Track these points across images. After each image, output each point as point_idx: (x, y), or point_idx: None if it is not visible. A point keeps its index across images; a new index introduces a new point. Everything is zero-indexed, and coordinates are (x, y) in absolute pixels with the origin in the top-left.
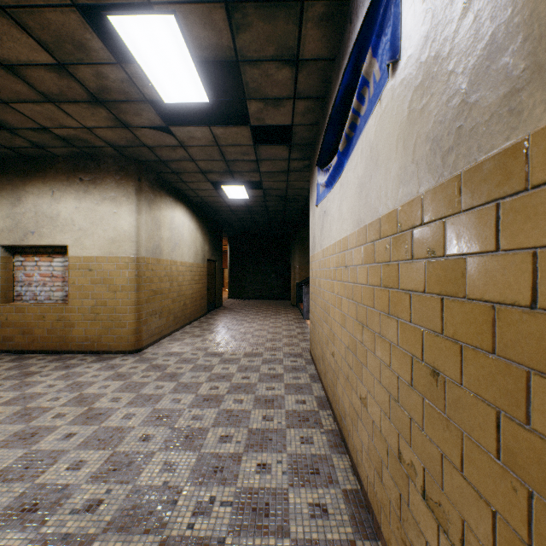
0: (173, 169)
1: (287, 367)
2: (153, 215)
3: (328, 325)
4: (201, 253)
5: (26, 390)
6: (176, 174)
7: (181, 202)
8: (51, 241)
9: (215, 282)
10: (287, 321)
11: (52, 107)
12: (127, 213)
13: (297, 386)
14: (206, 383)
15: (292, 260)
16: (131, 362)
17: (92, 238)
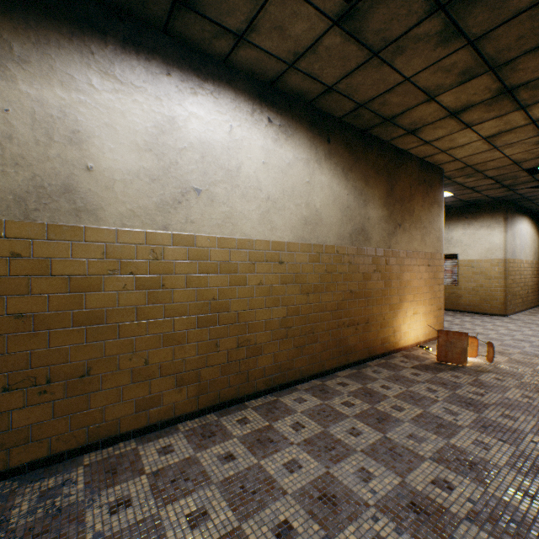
0: (529, 199)
1: None
2: (511, 231)
3: None
4: (537, 252)
5: (461, 319)
6: (529, 201)
7: (524, 216)
8: (447, 252)
9: None
10: None
11: (474, 193)
12: (497, 233)
13: None
14: None
15: None
16: (506, 319)
17: (472, 249)
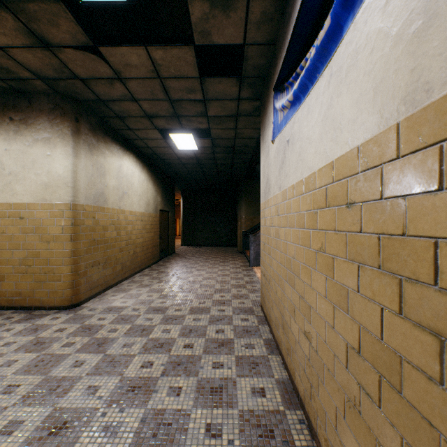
0: (116, 112)
1: (238, 328)
2: (96, 161)
3: (294, 289)
4: (153, 204)
5: None
6: (120, 119)
7: (130, 152)
8: None
9: (168, 231)
10: (234, 268)
11: None
12: (62, 156)
13: (251, 361)
14: (138, 356)
15: (238, 211)
16: (61, 321)
17: (23, 183)
